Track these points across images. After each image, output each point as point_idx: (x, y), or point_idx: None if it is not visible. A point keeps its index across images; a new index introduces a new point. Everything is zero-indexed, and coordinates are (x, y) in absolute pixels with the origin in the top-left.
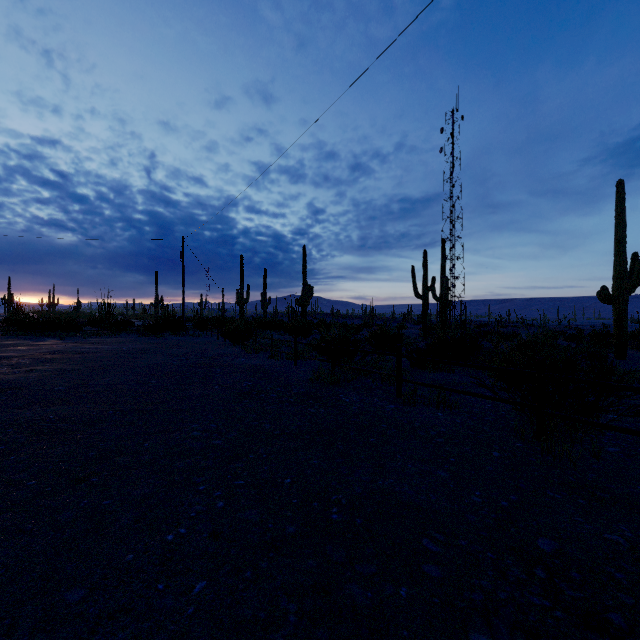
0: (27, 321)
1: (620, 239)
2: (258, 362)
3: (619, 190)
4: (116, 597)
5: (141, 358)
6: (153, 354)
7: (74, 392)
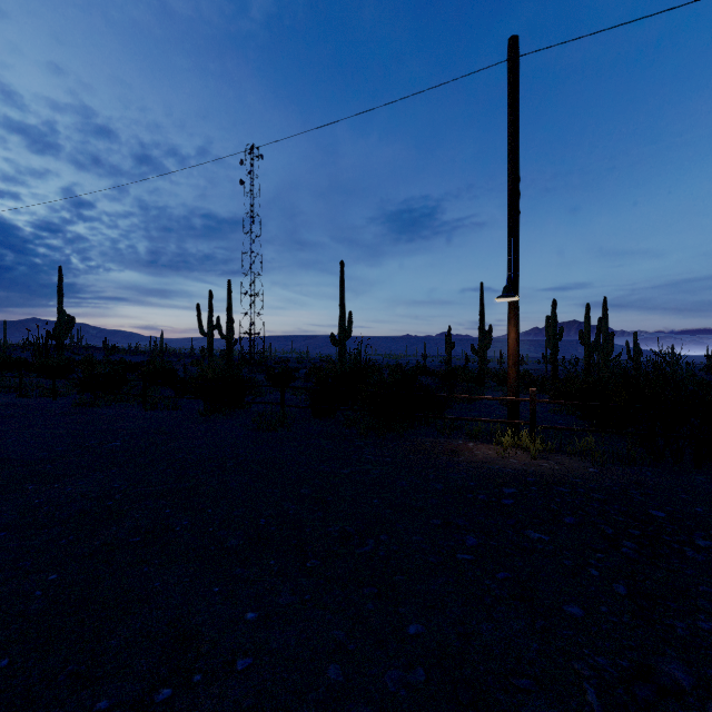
0: None
1: (342, 302)
2: (4, 400)
3: (341, 268)
4: (0, 445)
5: None
6: None
7: None
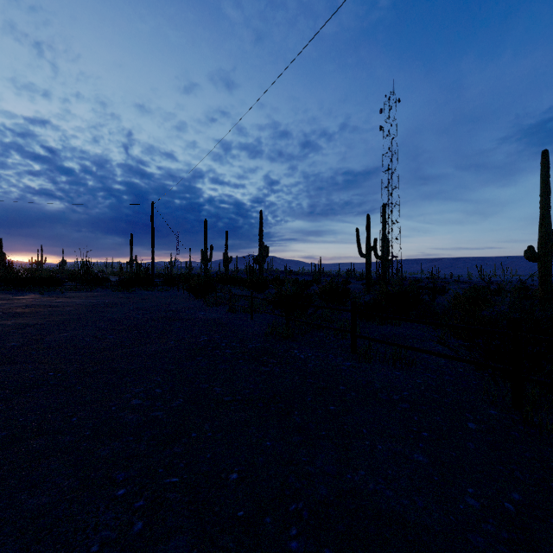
0: (11, 277)
1: (545, 203)
2: (217, 315)
3: (544, 159)
4: None
5: (107, 312)
6: (120, 308)
7: (25, 349)
